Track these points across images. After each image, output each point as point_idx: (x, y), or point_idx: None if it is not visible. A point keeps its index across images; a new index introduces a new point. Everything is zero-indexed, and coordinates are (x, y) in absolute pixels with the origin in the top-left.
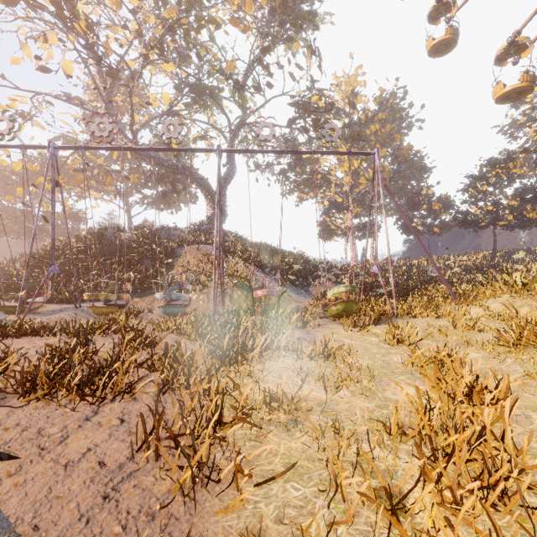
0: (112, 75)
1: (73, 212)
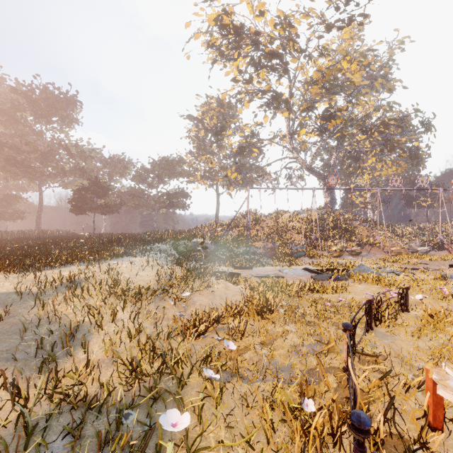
0: (319, 135)
1: (186, 193)
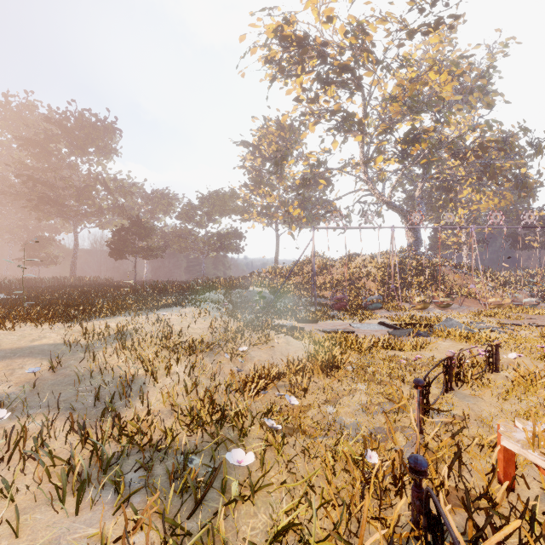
0: (400, 162)
1: (239, 233)
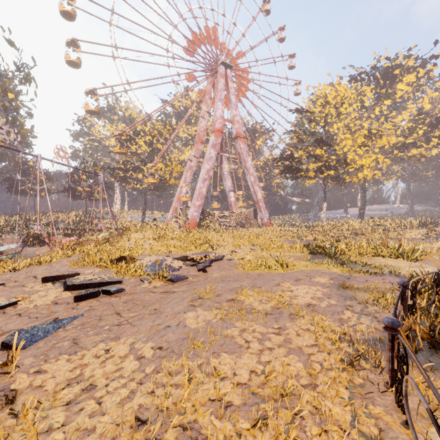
0: None
1: None
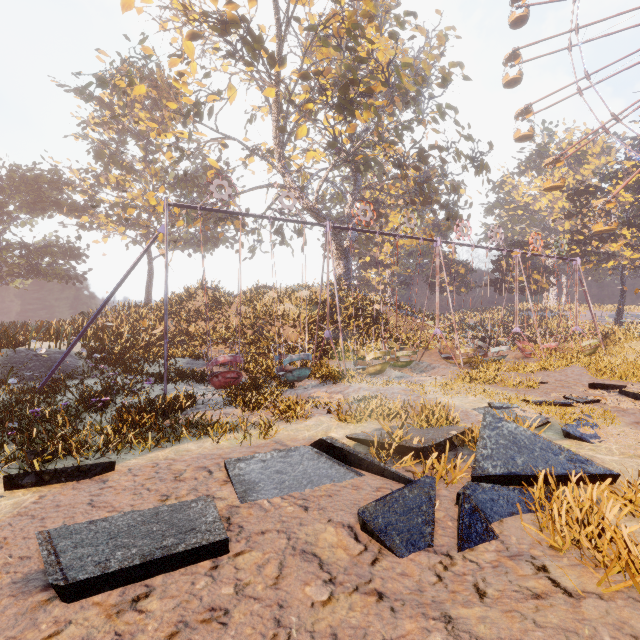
0: (331, 145)
1: (74, 248)
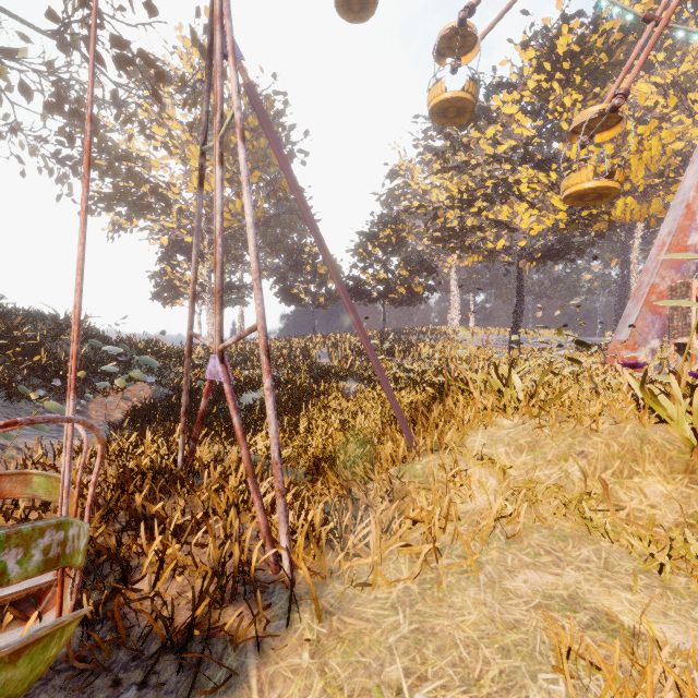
0: None
1: None
